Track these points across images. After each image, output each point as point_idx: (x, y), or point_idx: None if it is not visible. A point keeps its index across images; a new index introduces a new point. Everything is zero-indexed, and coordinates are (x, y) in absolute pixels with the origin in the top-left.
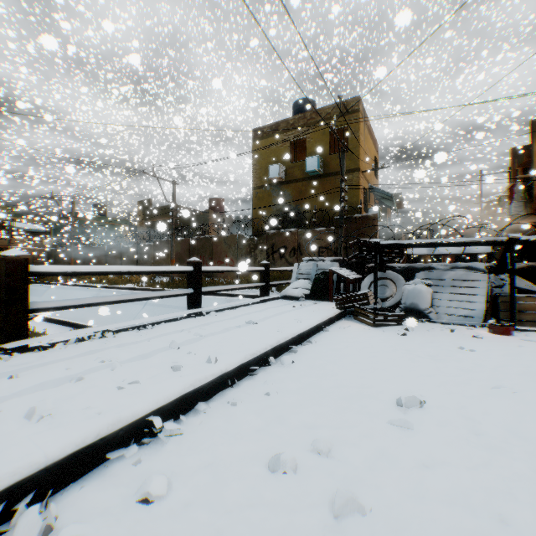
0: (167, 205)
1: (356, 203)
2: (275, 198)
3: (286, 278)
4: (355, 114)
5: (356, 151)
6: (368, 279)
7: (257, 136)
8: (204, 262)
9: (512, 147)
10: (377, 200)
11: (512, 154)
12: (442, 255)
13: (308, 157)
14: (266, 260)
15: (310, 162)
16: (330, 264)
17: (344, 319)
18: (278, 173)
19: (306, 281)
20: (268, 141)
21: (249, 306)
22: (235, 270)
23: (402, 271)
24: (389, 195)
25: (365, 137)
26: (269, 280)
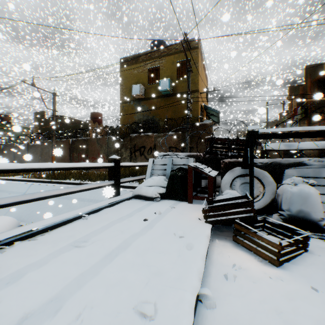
0: (57, 116)
1: (196, 116)
2: (137, 110)
3: (144, 171)
4: (195, 50)
5: (196, 77)
6: (228, 176)
7: (123, 63)
8: (82, 158)
9: (290, 86)
10: (207, 117)
11: (290, 90)
12: (301, 150)
13: (161, 80)
14: (130, 157)
15: (163, 84)
16: (185, 159)
17: (216, 236)
18: (139, 91)
19: (162, 178)
20: (132, 68)
21: (82, 218)
22: (62, 167)
23: (264, 167)
24: (217, 112)
25: (201, 70)
26: (119, 177)
